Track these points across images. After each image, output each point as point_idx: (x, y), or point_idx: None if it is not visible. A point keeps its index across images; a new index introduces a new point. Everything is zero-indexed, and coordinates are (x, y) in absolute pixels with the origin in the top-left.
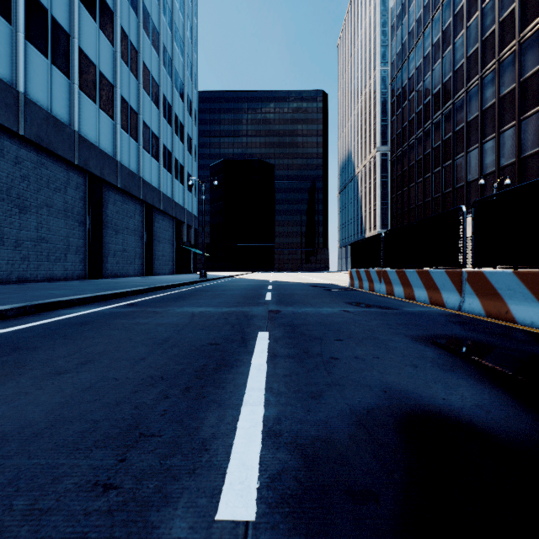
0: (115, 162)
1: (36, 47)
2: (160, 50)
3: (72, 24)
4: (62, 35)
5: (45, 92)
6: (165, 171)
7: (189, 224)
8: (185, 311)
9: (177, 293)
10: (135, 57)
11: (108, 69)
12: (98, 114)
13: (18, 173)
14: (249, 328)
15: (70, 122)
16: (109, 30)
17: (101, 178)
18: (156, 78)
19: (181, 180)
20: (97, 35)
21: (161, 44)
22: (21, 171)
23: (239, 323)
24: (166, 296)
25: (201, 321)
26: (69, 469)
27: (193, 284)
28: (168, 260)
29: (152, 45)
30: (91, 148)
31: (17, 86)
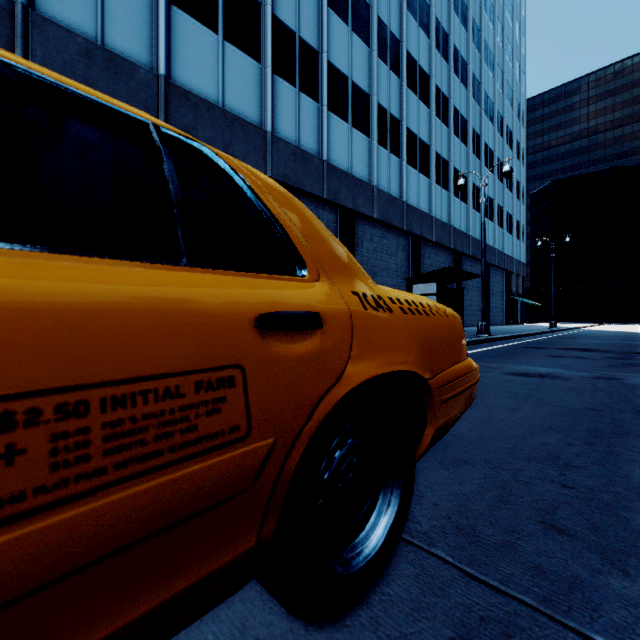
0: (468, 237)
1: (436, 183)
2: (494, 119)
3: (448, 153)
4: (445, 165)
5: (439, 208)
6: (497, 228)
7: (517, 273)
8: (588, 341)
9: (558, 336)
10: (478, 143)
11: (464, 167)
12: (459, 205)
13: (429, 263)
14: (636, 345)
15: (448, 221)
16: (465, 137)
17: (461, 252)
18: (491, 147)
19: (510, 231)
20: (459, 148)
21: (495, 112)
22: (430, 262)
23: (629, 344)
24: (556, 337)
25: (606, 343)
26: (612, 349)
27: (551, 332)
28: (499, 312)
29: (489, 120)
30: (457, 233)
31: (431, 213)
